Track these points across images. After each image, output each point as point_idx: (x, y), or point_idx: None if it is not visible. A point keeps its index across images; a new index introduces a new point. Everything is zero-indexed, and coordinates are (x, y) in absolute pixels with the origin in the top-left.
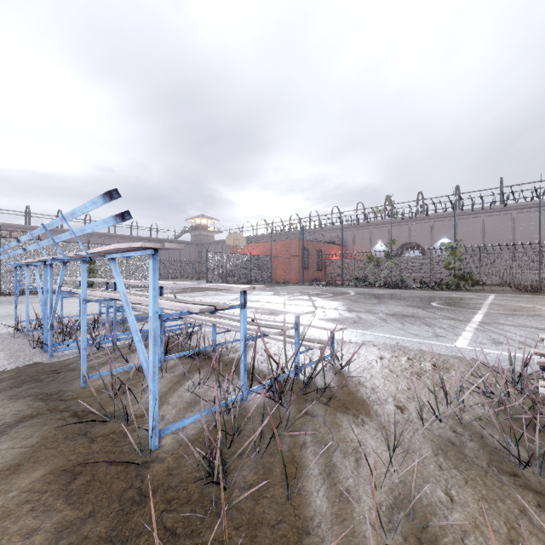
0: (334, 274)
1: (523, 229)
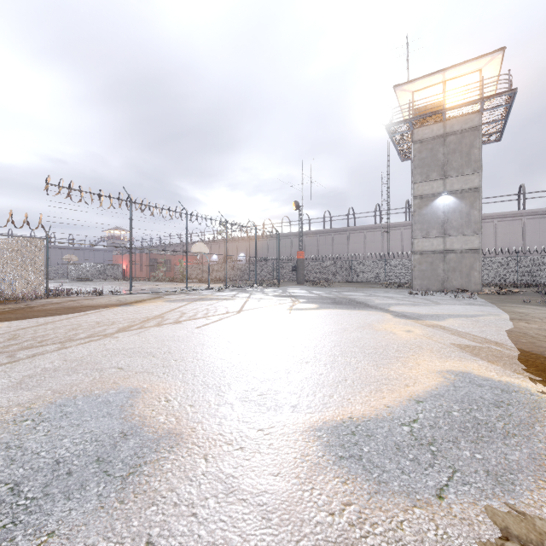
0: (178, 275)
1: (271, 249)
